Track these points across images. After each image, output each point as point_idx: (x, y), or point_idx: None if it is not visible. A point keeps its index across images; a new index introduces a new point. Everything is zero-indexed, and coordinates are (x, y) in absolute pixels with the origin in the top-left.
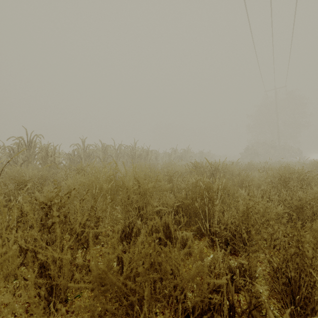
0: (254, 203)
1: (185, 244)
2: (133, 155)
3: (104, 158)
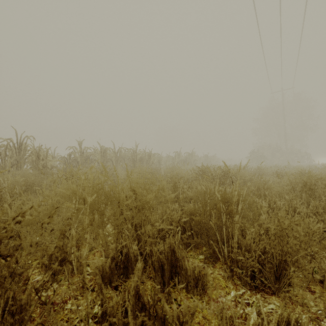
0: (291, 222)
1: (197, 278)
2: (134, 159)
3: (103, 162)
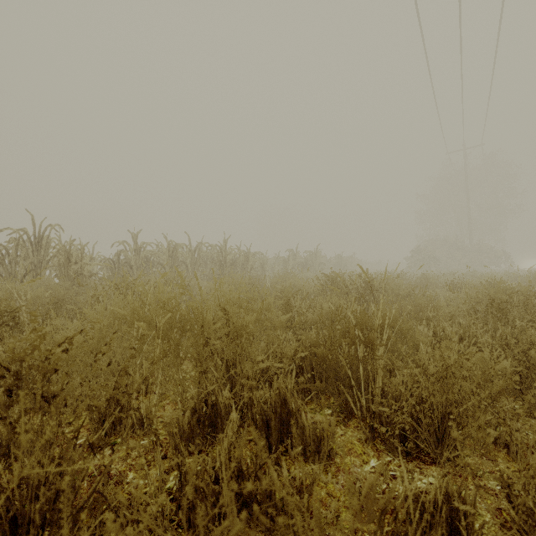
0: (459, 356)
1: (319, 439)
2: (222, 262)
3: (172, 266)
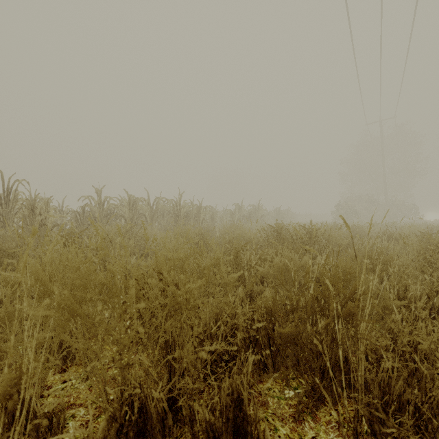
0: None
1: None
2: (177, 214)
3: (132, 218)
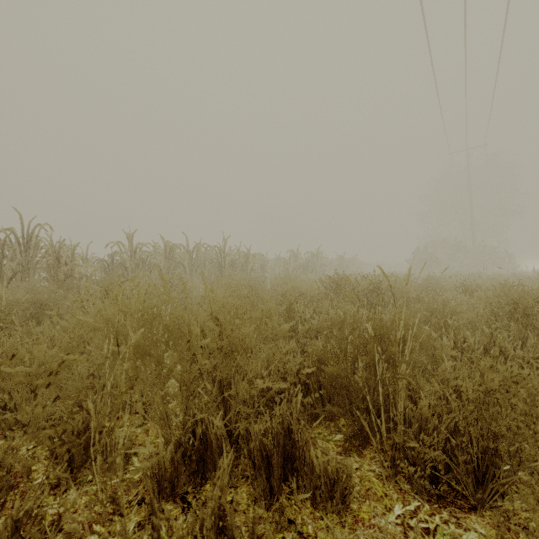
0: (504, 378)
1: (332, 481)
2: (221, 263)
3: (168, 267)
